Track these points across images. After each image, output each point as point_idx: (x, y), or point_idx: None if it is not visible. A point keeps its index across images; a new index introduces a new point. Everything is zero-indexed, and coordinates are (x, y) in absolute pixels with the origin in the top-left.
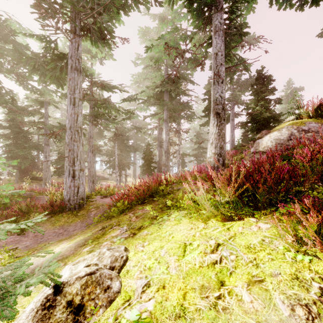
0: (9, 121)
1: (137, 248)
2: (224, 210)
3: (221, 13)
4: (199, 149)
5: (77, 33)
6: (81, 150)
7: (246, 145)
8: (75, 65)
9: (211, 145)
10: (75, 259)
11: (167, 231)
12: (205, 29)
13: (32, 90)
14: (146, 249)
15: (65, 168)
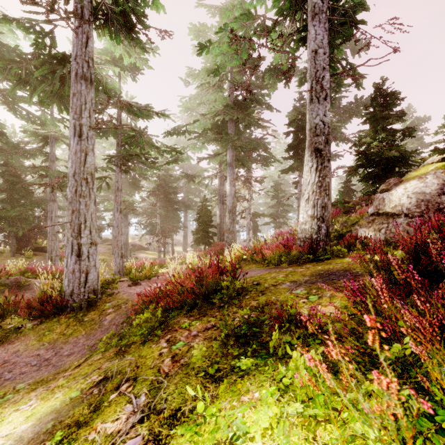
0: None
1: None
2: None
3: None
4: (278, 206)
5: (86, 18)
6: (91, 211)
7: (350, 200)
8: (82, 71)
9: (307, 203)
10: None
11: None
12: (294, 17)
13: (28, 118)
14: None
15: (66, 240)
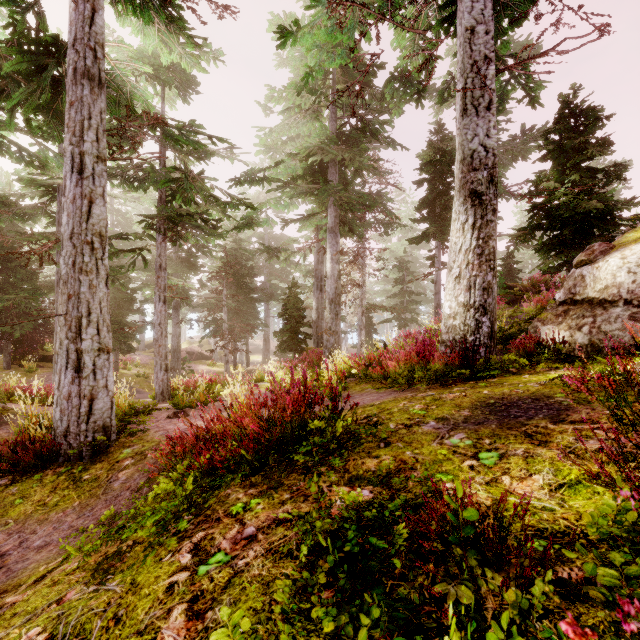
0: None
1: None
2: None
3: None
4: (404, 295)
5: None
6: (101, 297)
7: (515, 285)
8: (84, 64)
9: (457, 283)
10: None
11: None
12: None
13: (21, 156)
14: None
15: (59, 345)
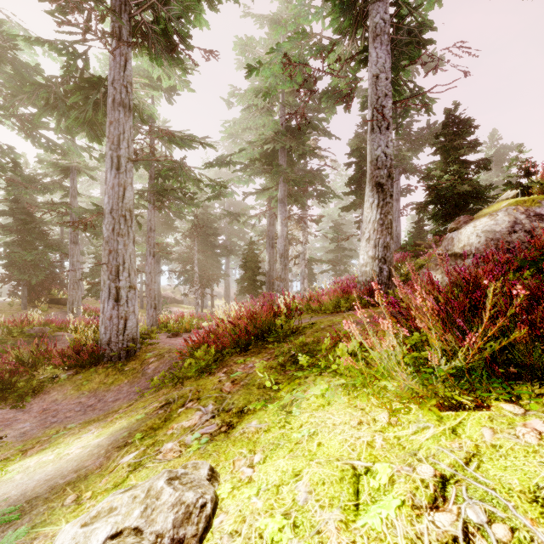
0: (6, 202)
1: (237, 469)
2: (445, 386)
3: (386, 3)
4: (338, 251)
5: (125, 38)
6: (130, 252)
7: (422, 243)
8: (120, 97)
9: (367, 243)
10: (102, 485)
11: (303, 425)
12: (354, 34)
13: (48, 146)
14: (258, 475)
15: (103, 284)
